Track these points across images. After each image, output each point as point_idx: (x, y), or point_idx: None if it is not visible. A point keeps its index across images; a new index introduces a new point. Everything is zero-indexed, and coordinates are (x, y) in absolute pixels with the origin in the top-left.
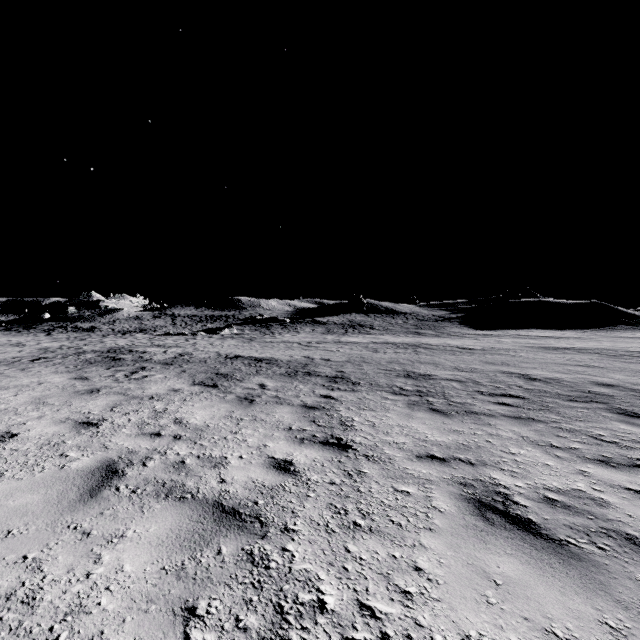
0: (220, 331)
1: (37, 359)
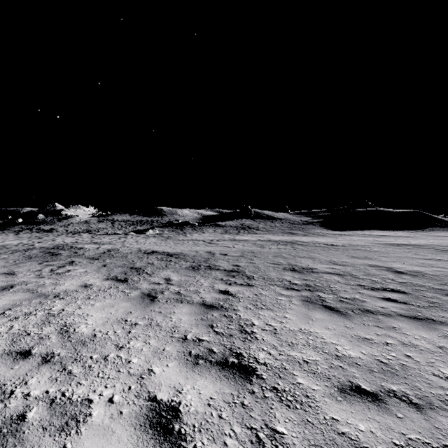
0: (146, 232)
1: None
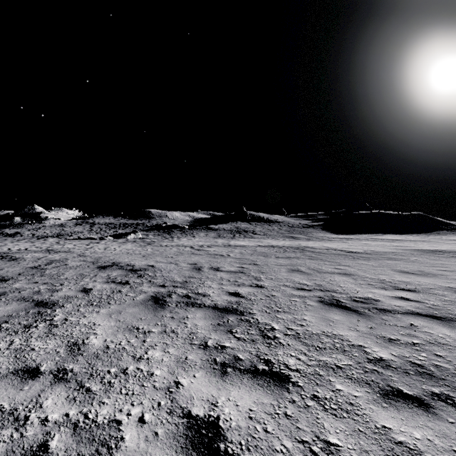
0: (126, 236)
1: None
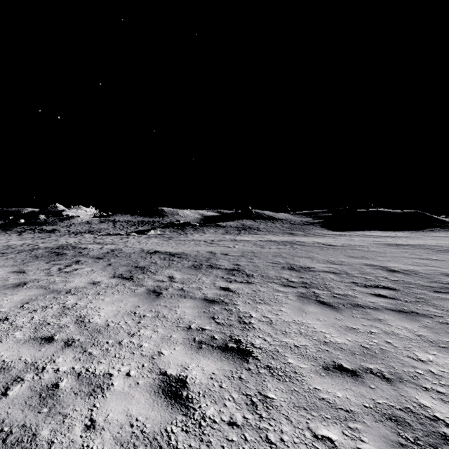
0: (147, 232)
1: None
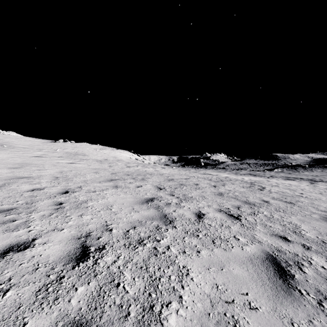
0: (273, 170)
1: (240, 175)
